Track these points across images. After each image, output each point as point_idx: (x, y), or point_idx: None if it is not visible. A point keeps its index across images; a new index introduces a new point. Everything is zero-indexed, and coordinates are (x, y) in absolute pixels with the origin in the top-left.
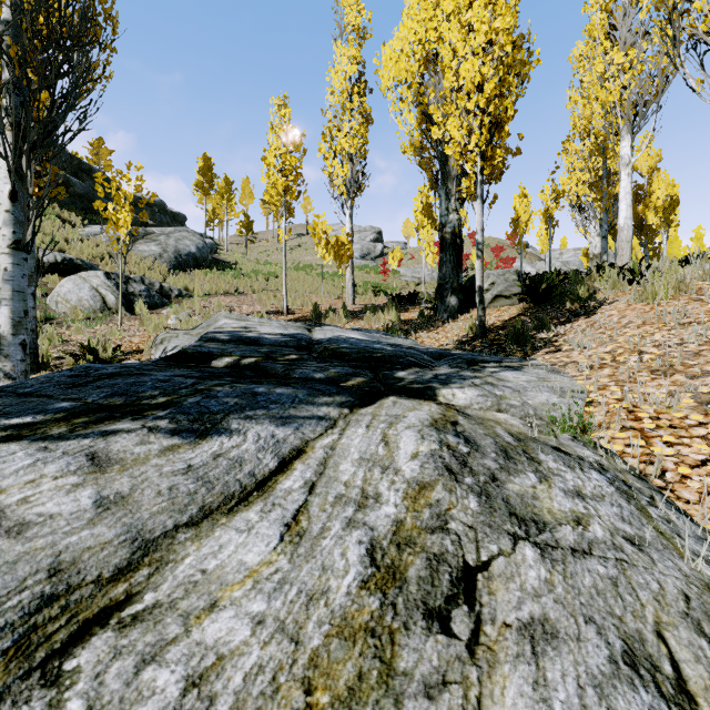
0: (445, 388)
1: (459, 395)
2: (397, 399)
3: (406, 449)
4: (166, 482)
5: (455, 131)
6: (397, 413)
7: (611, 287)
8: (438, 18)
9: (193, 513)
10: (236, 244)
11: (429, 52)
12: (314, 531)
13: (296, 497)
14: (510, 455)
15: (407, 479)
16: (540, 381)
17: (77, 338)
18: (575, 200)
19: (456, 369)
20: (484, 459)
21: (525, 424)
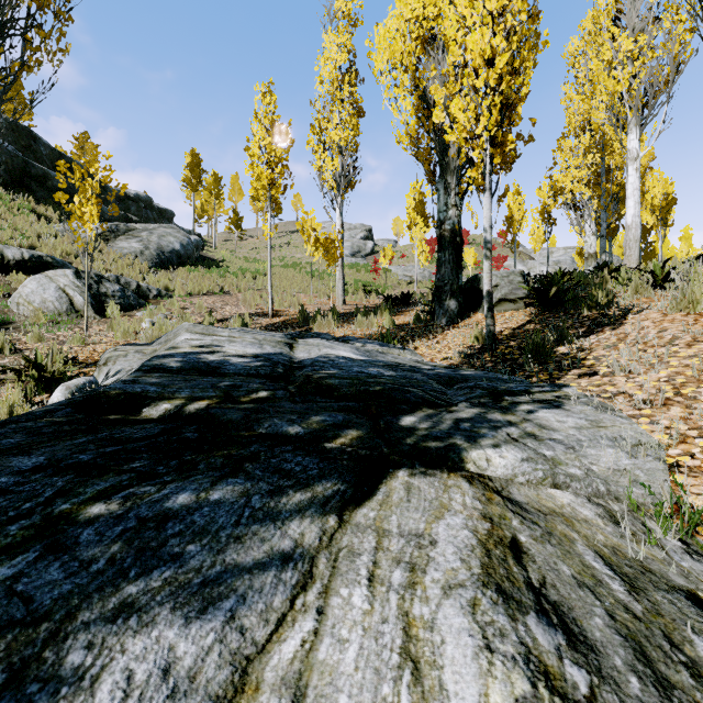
0: (474, 449)
1: (496, 461)
2: (411, 478)
3: (462, 700)
4: None
5: (460, 114)
6: (418, 526)
7: (633, 292)
8: None
9: None
10: (226, 241)
11: (427, 31)
12: None
13: None
14: (659, 669)
15: None
16: (594, 426)
17: (33, 346)
18: (570, 198)
19: (480, 410)
20: None
21: (602, 515)
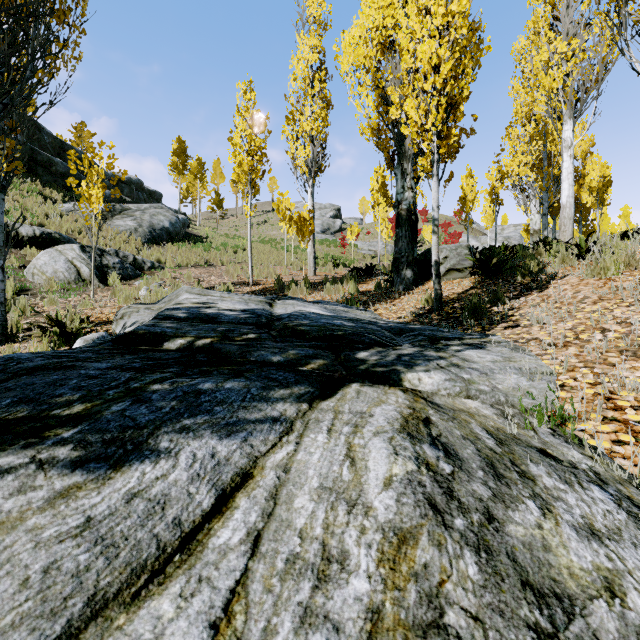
0: (410, 372)
1: (426, 380)
2: (361, 388)
3: (377, 471)
4: (43, 557)
5: (412, 111)
6: (362, 409)
7: (560, 262)
8: (395, 5)
9: (75, 611)
10: (208, 220)
11: (386, 38)
12: (252, 639)
13: (233, 563)
14: (499, 471)
15: (381, 525)
16: (506, 361)
17: (49, 309)
18: (517, 180)
19: (419, 349)
20: (472, 483)
21: (498, 414)
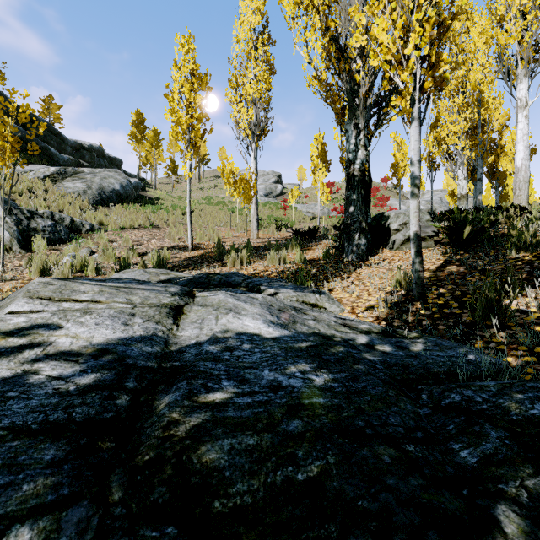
0: None
1: None
2: None
3: None
4: None
5: (383, 35)
6: None
7: None
8: None
9: None
10: (165, 184)
11: None
12: None
13: None
14: None
15: None
16: None
17: None
18: (446, 148)
19: None
20: None
21: None
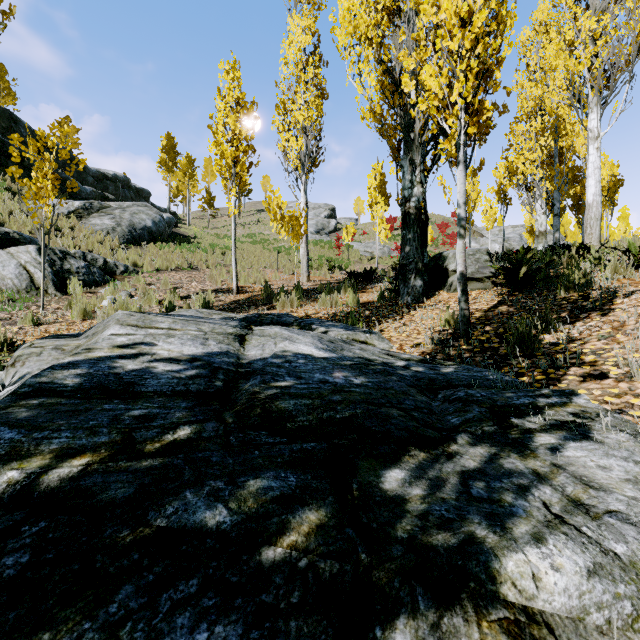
0: (508, 551)
1: (550, 579)
2: None
3: None
4: None
5: (431, 81)
6: None
7: (612, 273)
8: None
9: None
10: (199, 219)
11: (393, 3)
12: None
13: None
14: None
15: None
16: None
17: None
18: (522, 179)
19: (489, 449)
20: None
21: None
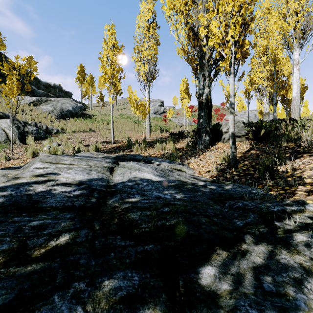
0: None
1: None
2: None
3: None
4: None
5: (215, 29)
6: None
7: (311, 133)
8: None
9: None
10: (96, 107)
11: None
12: None
13: None
14: None
15: None
16: None
17: None
18: (257, 86)
19: (267, 247)
20: None
21: None
